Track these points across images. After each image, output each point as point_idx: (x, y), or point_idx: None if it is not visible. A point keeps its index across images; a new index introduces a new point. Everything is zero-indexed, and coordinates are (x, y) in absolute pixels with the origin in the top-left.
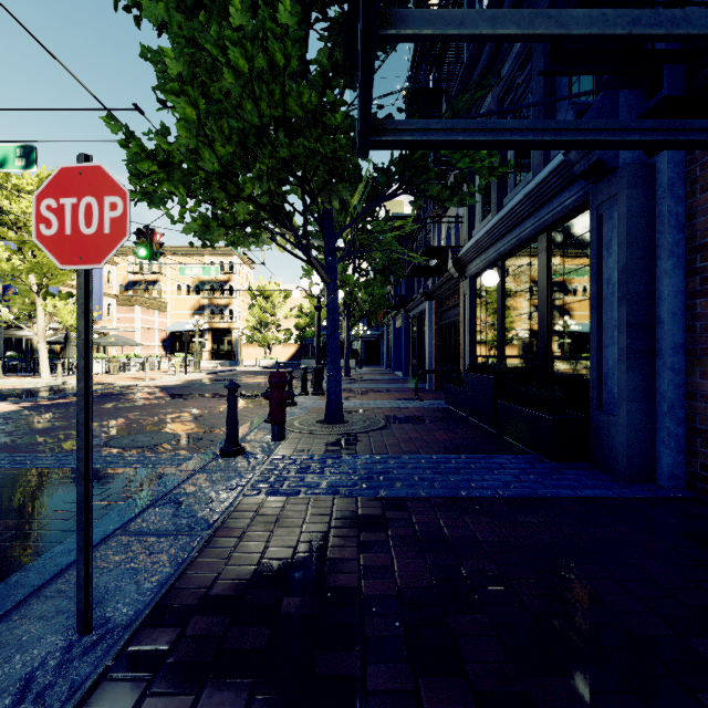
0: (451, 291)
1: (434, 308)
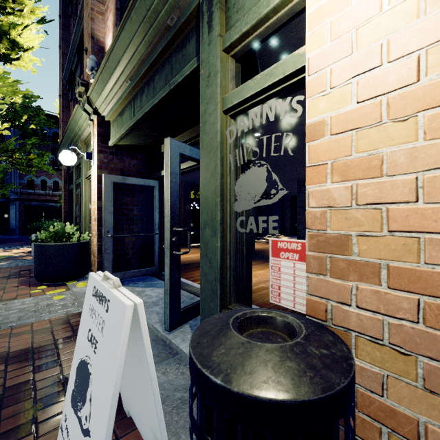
0: None
1: None
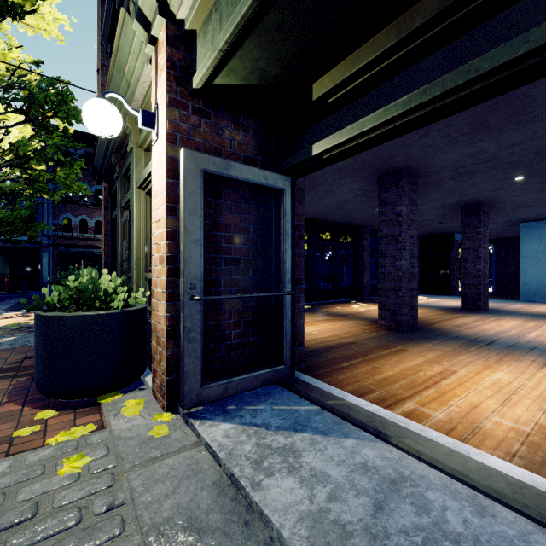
0: None
1: None
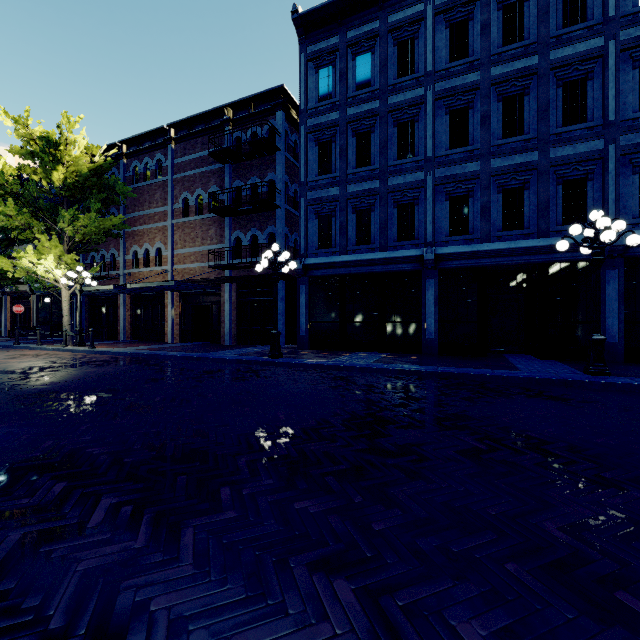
0: (25, 296)
1: (10, 299)
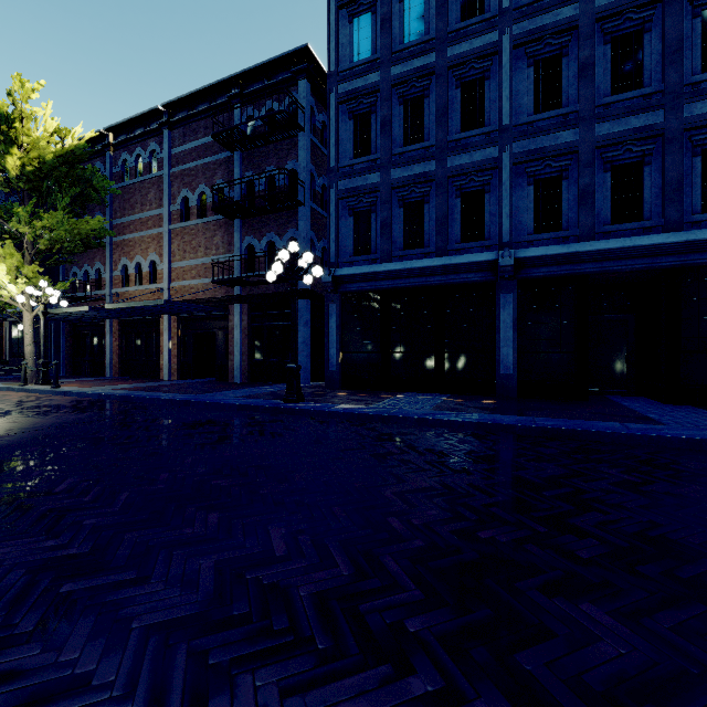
0: None
1: None
